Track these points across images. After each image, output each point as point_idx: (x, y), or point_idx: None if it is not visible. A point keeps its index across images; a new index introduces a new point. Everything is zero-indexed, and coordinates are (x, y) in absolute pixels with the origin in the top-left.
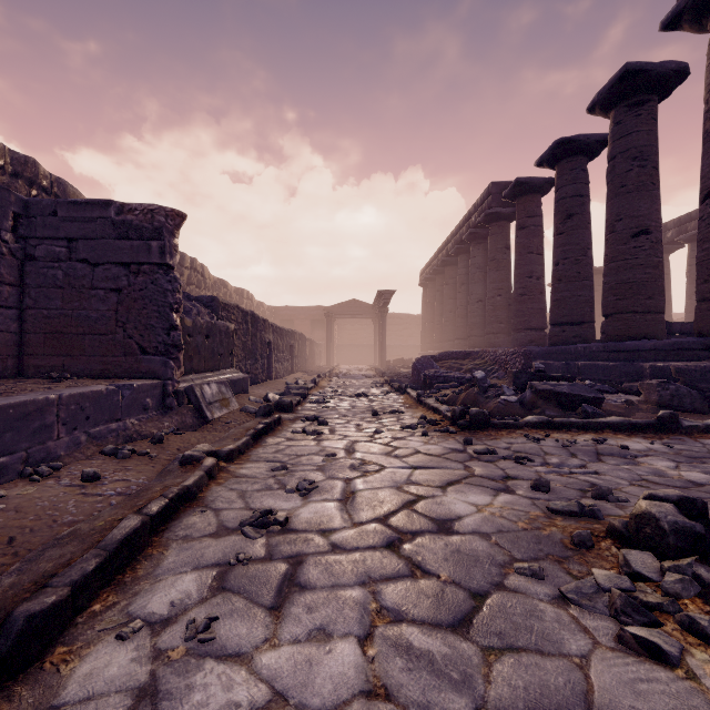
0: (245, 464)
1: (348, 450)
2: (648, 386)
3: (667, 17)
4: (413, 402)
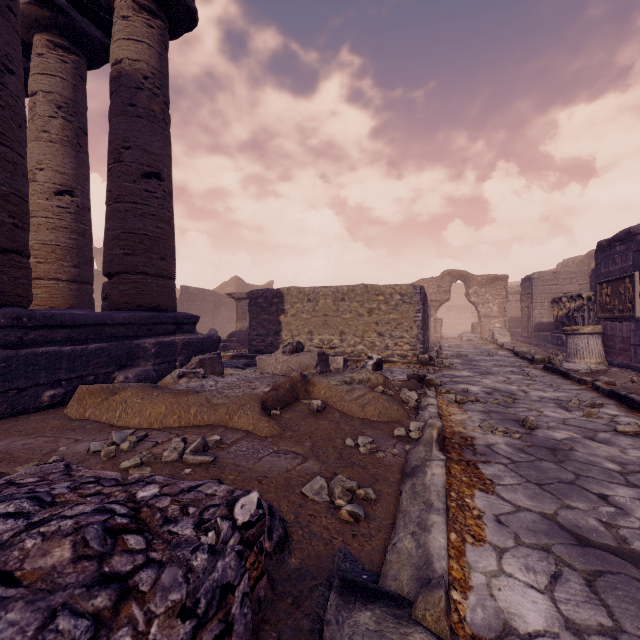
0: (581, 388)
1: (525, 392)
2: (211, 360)
3: None
4: (451, 462)
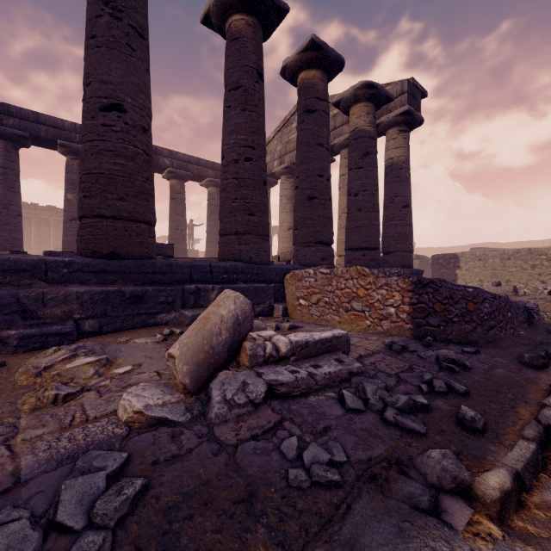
0: None
1: None
2: None
3: (411, 108)
4: None
